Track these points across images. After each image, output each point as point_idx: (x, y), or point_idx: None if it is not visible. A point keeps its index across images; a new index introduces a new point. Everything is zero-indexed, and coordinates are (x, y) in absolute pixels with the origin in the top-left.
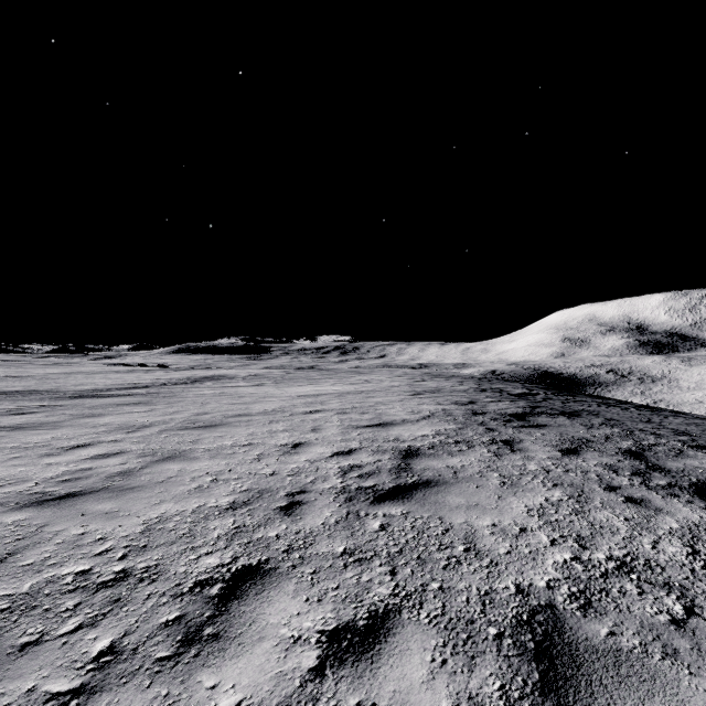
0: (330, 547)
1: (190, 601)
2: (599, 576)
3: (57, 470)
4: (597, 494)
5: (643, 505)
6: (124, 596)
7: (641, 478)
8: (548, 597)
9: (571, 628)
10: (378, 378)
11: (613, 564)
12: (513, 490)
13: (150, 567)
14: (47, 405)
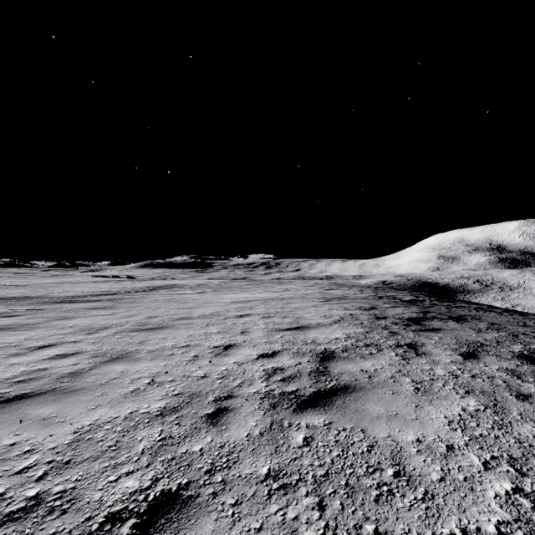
0: (253, 467)
1: None
2: None
3: (17, 370)
4: (511, 404)
5: None
6: None
7: None
8: None
9: None
10: (295, 287)
11: None
12: (428, 397)
13: (65, 491)
14: (33, 309)
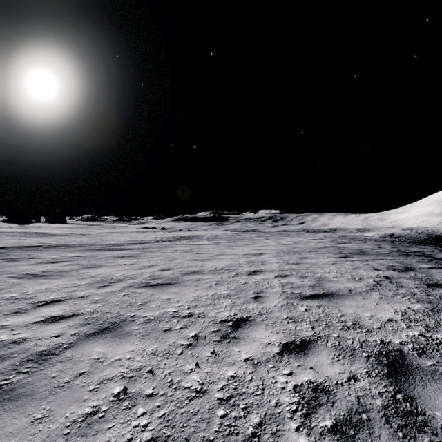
0: None
1: None
2: None
3: None
4: None
5: None
6: None
7: None
8: None
9: None
10: (305, 240)
11: None
12: None
13: None
14: (77, 255)
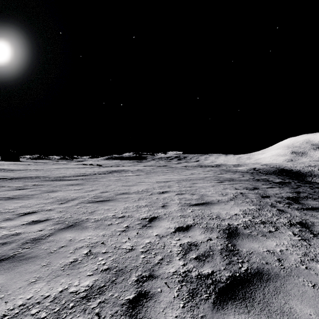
0: None
1: None
2: None
3: (0, 234)
4: None
5: None
6: None
7: None
8: None
9: None
10: (198, 172)
11: None
12: None
13: None
14: (36, 184)
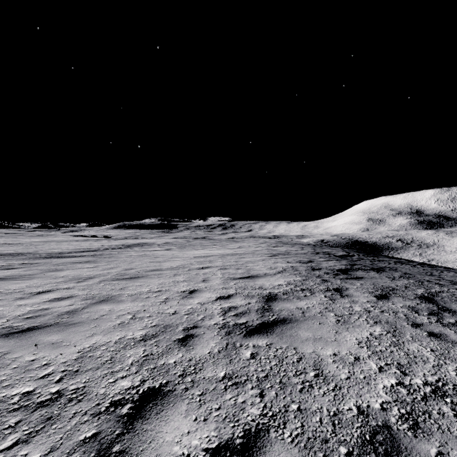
0: (214, 372)
1: (105, 420)
2: (420, 399)
3: (25, 310)
4: (407, 330)
5: (442, 339)
6: (55, 414)
7: (436, 317)
8: (384, 418)
9: (406, 448)
10: (247, 245)
11: (429, 388)
12: (346, 326)
13: (78, 389)
14: (27, 263)
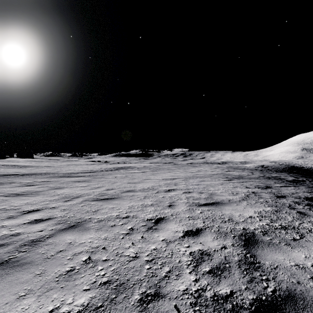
0: None
1: None
2: None
3: None
4: None
5: None
6: None
7: None
8: None
9: None
10: (204, 169)
11: None
12: None
13: None
14: (45, 181)
